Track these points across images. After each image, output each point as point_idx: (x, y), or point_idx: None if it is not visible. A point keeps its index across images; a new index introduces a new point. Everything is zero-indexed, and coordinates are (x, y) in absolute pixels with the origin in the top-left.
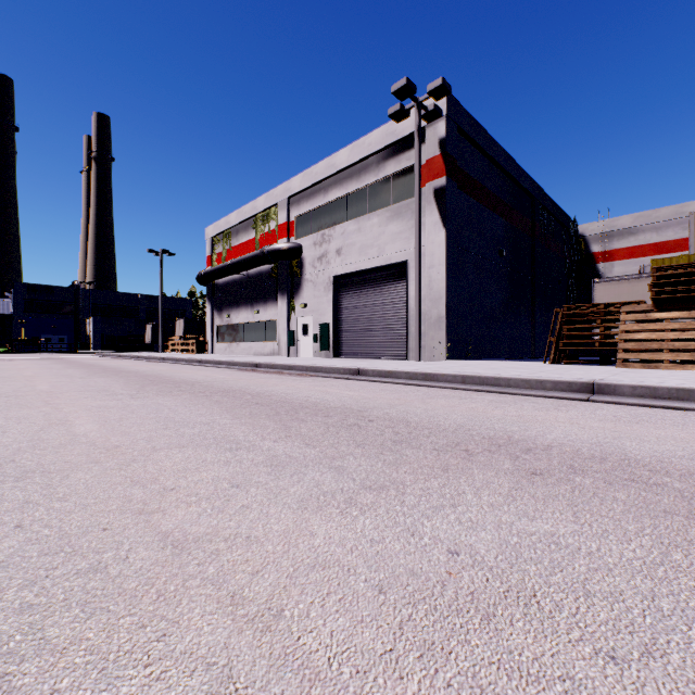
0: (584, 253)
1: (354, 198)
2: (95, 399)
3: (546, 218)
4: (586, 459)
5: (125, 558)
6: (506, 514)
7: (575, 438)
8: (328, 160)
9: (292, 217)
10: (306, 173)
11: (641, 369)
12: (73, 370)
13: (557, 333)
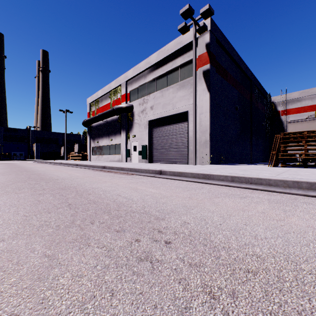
0: (274, 111)
1: (160, 79)
2: None
3: (257, 92)
4: None
5: None
6: None
7: None
8: (146, 60)
9: (128, 91)
10: (135, 67)
11: None
12: None
13: (277, 149)
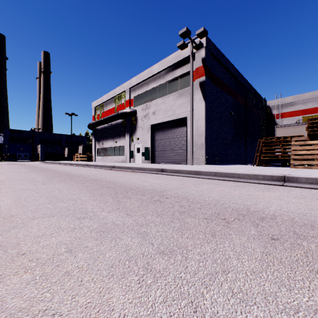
0: (269, 114)
1: (161, 87)
2: (23, 184)
3: (252, 98)
4: (302, 226)
5: None
6: (267, 282)
7: (286, 209)
8: (149, 69)
9: (132, 97)
10: (138, 76)
11: (303, 169)
12: (24, 169)
13: (260, 151)
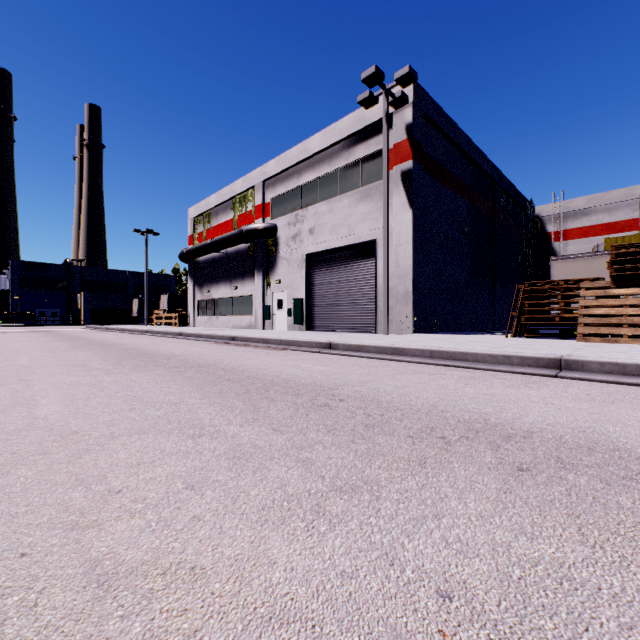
0: (540, 233)
1: (326, 180)
2: (69, 374)
3: (505, 200)
4: (573, 450)
5: (32, 606)
6: (499, 529)
7: (553, 421)
8: (301, 145)
9: (268, 199)
10: (281, 157)
11: (601, 343)
12: (59, 343)
13: (519, 308)
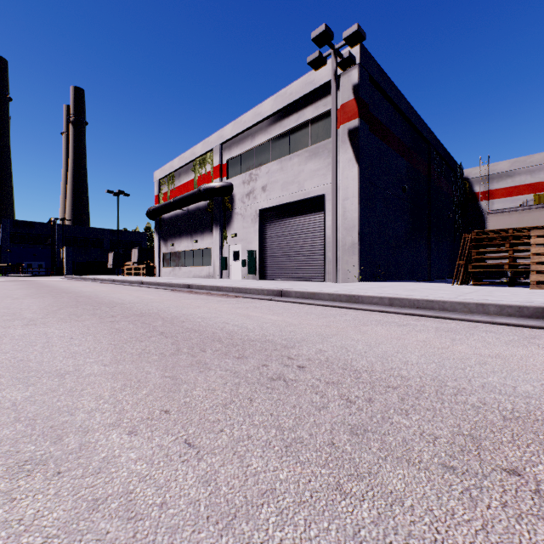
0: (468, 193)
1: (277, 141)
2: None
3: (439, 162)
4: None
5: None
6: None
7: None
8: (255, 109)
9: (225, 160)
10: (236, 122)
11: None
12: (20, 291)
13: (466, 257)
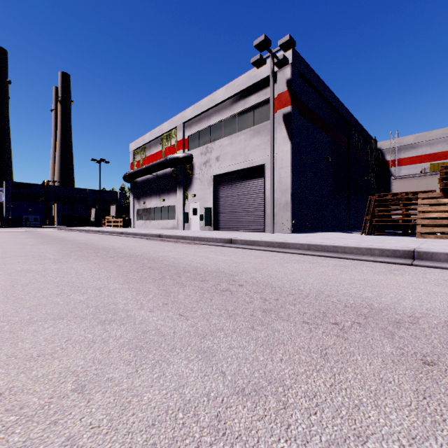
0: (381, 161)
1: (228, 122)
2: (24, 263)
3: (357, 137)
4: None
5: None
6: None
7: (430, 306)
8: (210, 96)
9: (186, 136)
10: (195, 105)
11: (436, 239)
12: (31, 239)
13: (371, 214)
